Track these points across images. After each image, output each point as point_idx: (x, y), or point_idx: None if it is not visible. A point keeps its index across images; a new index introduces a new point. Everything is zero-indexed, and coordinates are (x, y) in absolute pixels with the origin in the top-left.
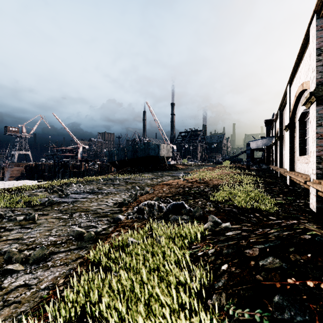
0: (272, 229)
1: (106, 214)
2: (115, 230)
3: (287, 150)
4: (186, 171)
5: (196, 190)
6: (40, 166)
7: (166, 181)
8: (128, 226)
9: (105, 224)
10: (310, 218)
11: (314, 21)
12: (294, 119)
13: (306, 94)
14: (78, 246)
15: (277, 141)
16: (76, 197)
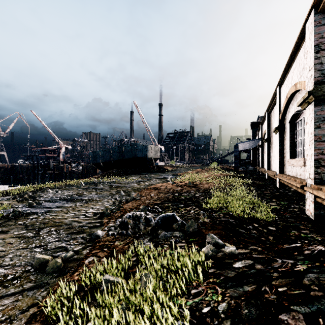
0: (297, 262)
1: (82, 228)
2: (90, 254)
3: (277, 153)
4: (174, 173)
5: (186, 195)
6: (16, 168)
7: (154, 185)
8: (107, 247)
9: (79, 244)
10: (310, 228)
11: (311, 17)
12: (284, 121)
13: (298, 95)
14: (36, 283)
15: (264, 143)
16: (50, 206)
